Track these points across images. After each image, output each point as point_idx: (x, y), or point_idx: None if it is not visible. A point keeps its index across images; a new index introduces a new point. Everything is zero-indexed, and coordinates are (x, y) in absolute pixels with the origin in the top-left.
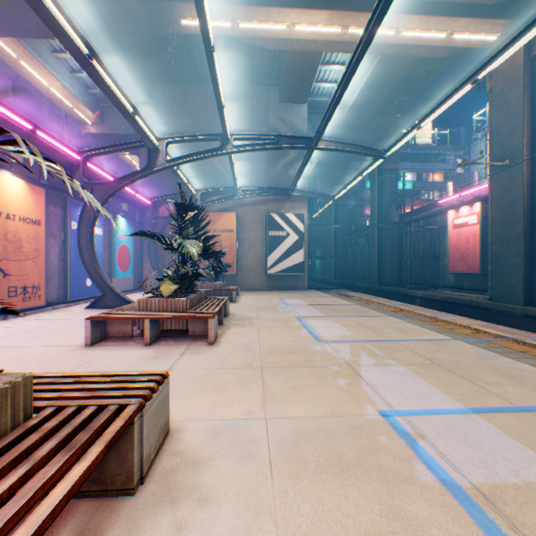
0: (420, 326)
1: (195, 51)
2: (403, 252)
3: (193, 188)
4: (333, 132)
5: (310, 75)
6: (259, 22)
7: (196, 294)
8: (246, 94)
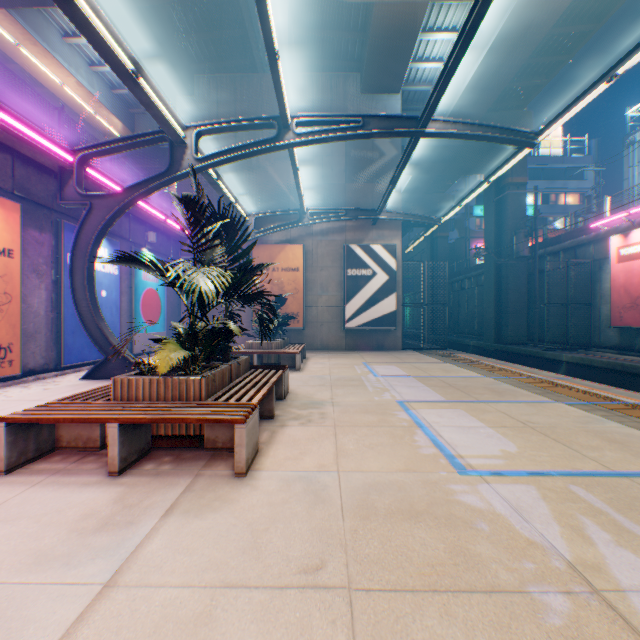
0: (638, 428)
1: (247, 24)
2: (534, 298)
3: (244, 212)
4: None
5: (406, 47)
6: None
7: (227, 365)
8: (316, 83)
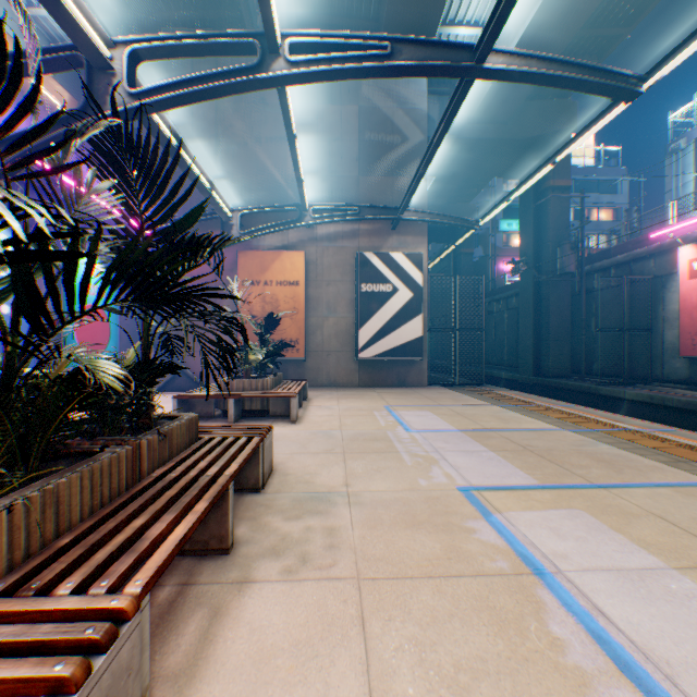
0: None
1: None
2: (582, 322)
3: (226, 205)
4: (465, 126)
5: None
6: None
7: (121, 447)
8: None
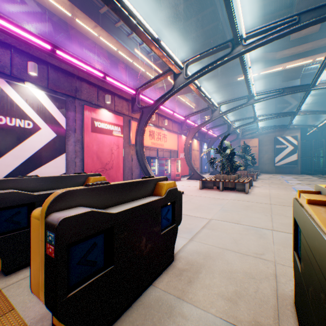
0: None
1: None
2: None
3: (238, 131)
4: None
5: (299, 70)
6: (269, 70)
7: (247, 170)
8: (263, 83)
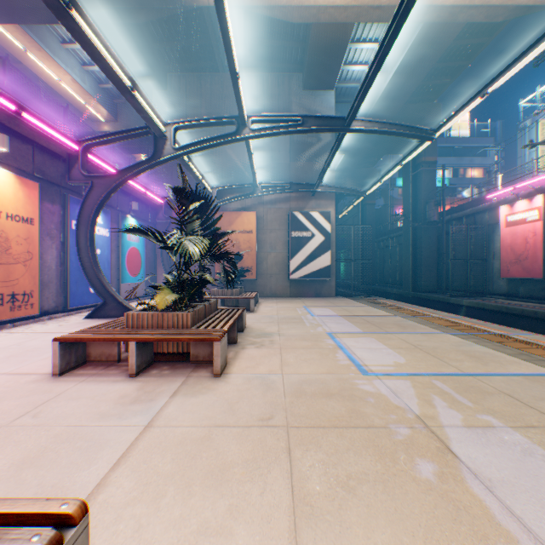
0: (494, 349)
1: (211, 35)
2: (442, 255)
3: (209, 185)
4: None
5: (338, 55)
6: None
7: (203, 305)
8: (266, 81)
